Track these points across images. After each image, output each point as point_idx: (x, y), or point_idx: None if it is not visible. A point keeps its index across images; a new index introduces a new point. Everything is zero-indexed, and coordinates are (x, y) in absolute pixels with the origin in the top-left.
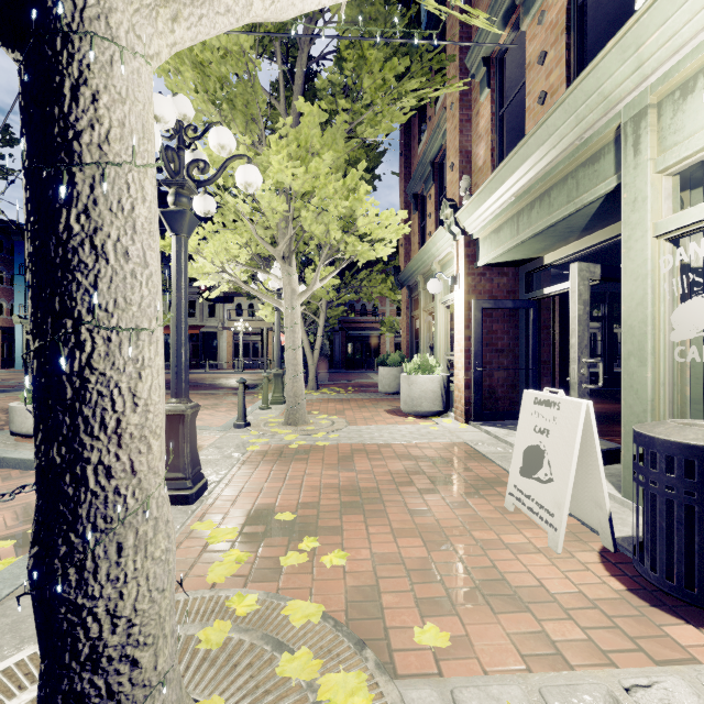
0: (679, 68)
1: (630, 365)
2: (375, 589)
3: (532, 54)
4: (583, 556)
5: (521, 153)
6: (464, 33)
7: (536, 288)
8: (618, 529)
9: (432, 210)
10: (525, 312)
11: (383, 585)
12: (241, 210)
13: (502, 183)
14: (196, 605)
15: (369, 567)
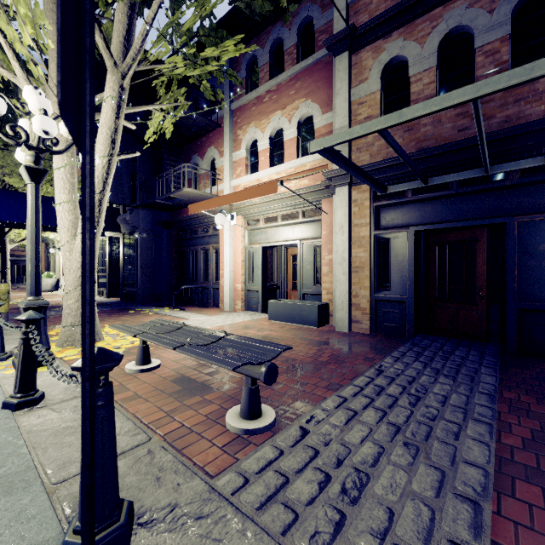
0: None
1: None
2: None
3: None
4: None
5: None
6: None
7: None
8: None
9: None
10: None
11: None
12: None
13: None
14: None
15: None
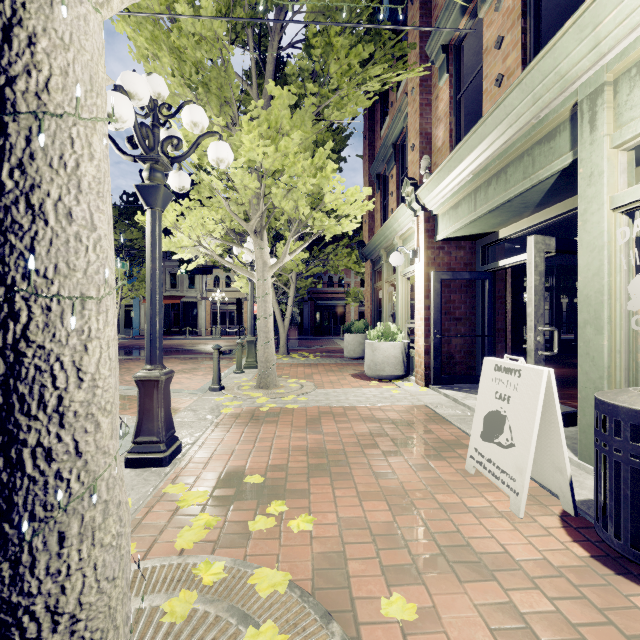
0: (636, 46)
1: (586, 333)
2: (341, 555)
3: (490, 39)
4: (544, 520)
5: (479, 132)
6: (424, 23)
7: (491, 261)
8: (577, 492)
9: (394, 189)
10: (481, 283)
11: (349, 551)
12: (215, 187)
13: (460, 161)
14: (163, 573)
15: (335, 531)
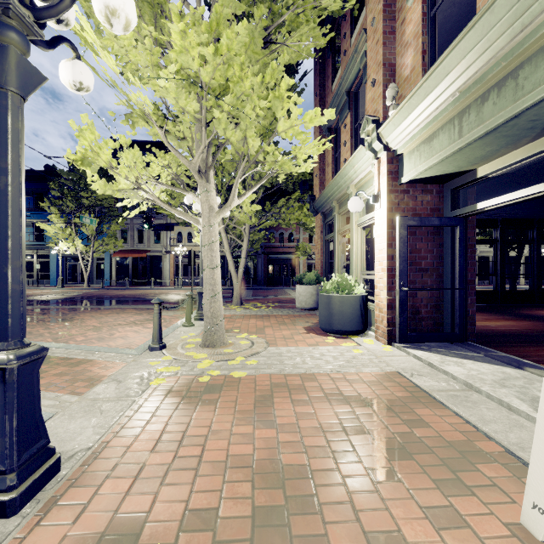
0: None
1: None
2: None
3: None
4: None
5: (481, 25)
6: None
7: (462, 205)
8: None
9: (348, 138)
10: (451, 230)
11: None
12: (146, 111)
13: (444, 76)
14: None
15: None
